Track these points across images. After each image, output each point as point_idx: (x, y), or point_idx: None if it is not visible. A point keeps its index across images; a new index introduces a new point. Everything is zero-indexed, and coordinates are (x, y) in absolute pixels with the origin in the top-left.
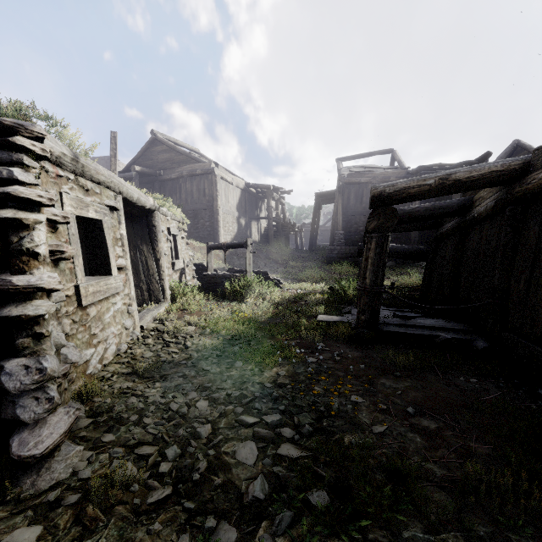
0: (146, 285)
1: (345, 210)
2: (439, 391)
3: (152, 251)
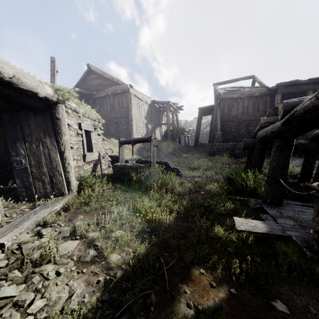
0: (48, 178)
1: (221, 117)
2: None
3: (57, 144)
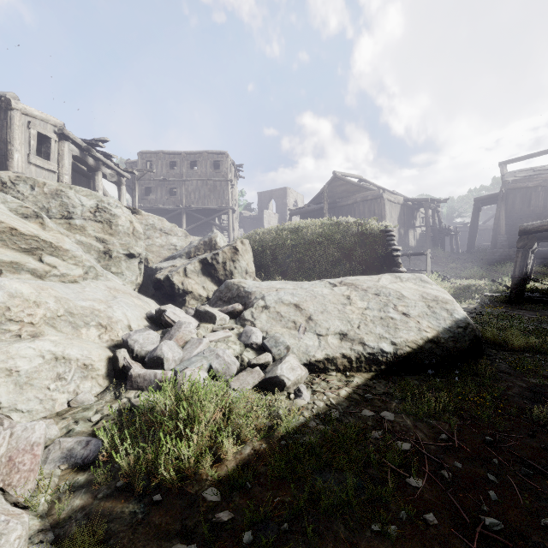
0: None
1: (509, 214)
2: (546, 314)
3: None
